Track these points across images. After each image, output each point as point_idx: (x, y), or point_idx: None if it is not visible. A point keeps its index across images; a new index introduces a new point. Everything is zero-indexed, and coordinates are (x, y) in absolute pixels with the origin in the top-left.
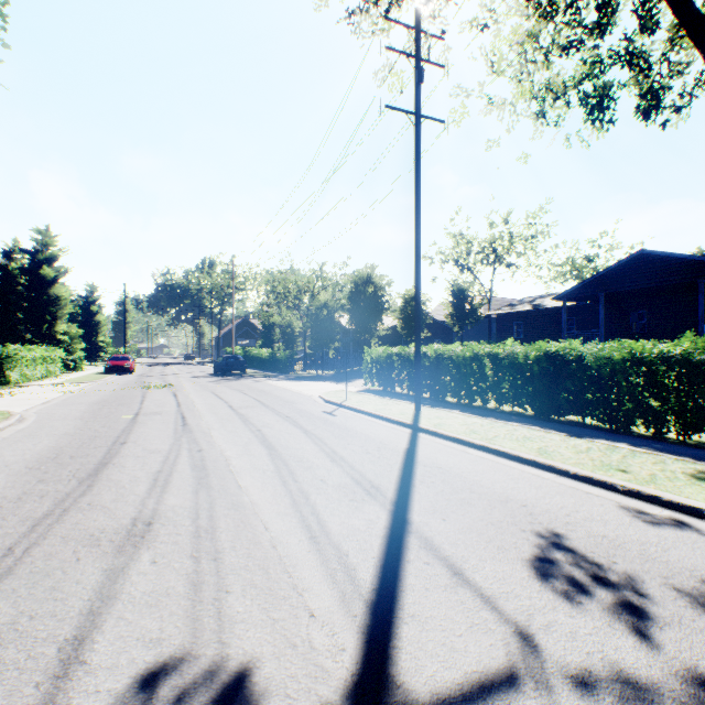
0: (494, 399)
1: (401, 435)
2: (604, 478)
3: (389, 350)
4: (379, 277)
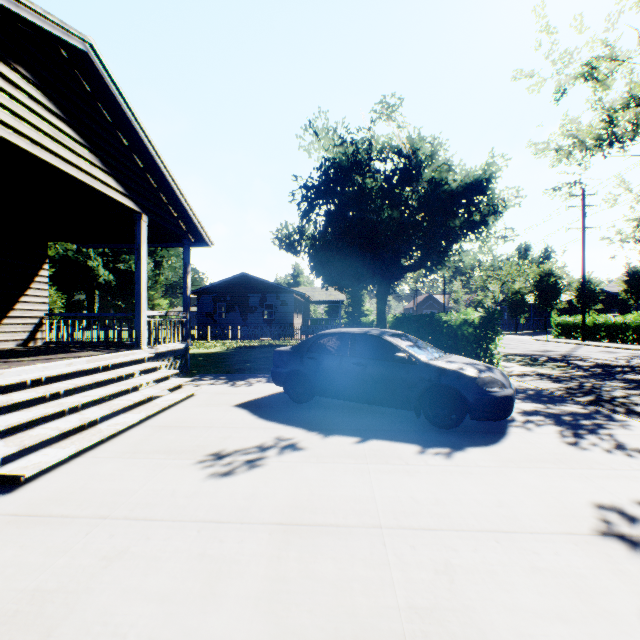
0: (626, 340)
1: (574, 345)
2: (633, 348)
3: (568, 319)
4: (557, 269)
